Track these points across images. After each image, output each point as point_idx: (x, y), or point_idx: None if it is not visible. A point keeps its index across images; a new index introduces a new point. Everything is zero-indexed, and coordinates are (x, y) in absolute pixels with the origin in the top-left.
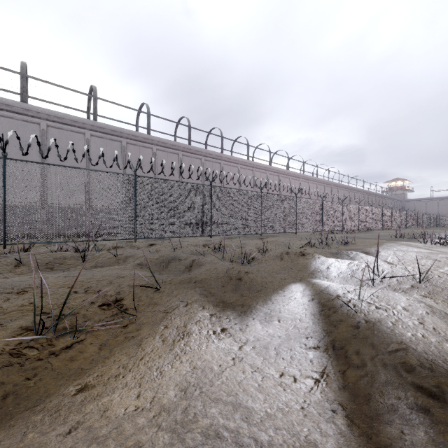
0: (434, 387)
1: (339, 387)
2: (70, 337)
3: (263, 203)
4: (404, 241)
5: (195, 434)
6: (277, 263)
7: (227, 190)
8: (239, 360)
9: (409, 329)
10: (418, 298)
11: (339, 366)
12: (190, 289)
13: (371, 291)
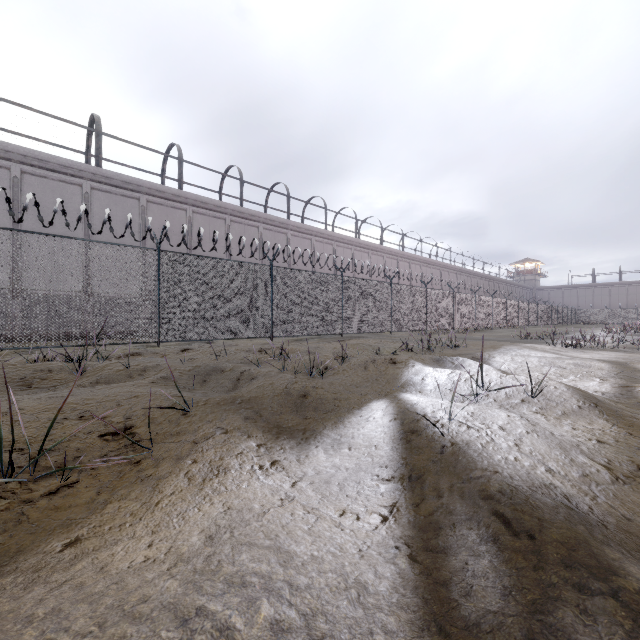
0: (509, 514)
1: (410, 524)
2: (55, 479)
3: (345, 291)
4: (529, 343)
5: (216, 581)
6: (359, 374)
7: (294, 272)
8: (290, 499)
9: (501, 451)
10: (527, 415)
11: (413, 500)
12: (233, 411)
13: (467, 407)
